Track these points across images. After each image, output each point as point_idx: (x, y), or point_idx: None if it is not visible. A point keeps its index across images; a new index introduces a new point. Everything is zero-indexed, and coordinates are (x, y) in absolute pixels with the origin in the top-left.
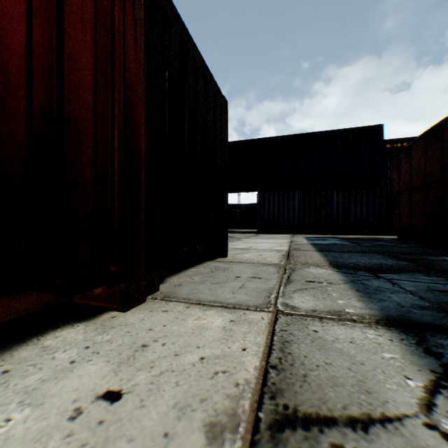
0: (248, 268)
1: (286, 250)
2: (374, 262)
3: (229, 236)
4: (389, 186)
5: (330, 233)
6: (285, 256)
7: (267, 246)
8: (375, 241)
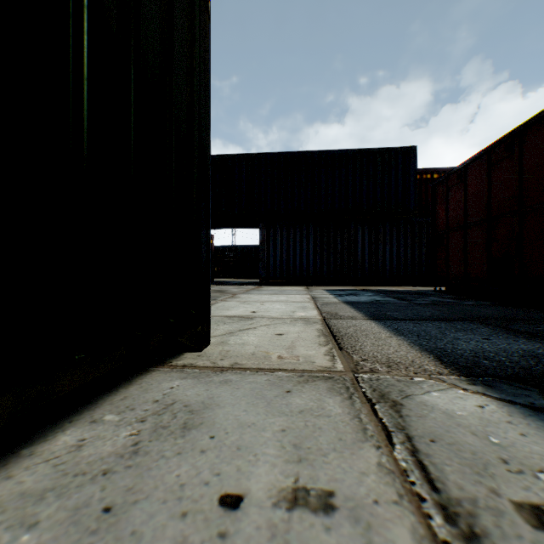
0: (262, 404)
1: (319, 318)
2: (513, 350)
3: (220, 291)
4: (432, 222)
5: (354, 284)
6: (328, 337)
7: (281, 308)
8: (424, 296)
